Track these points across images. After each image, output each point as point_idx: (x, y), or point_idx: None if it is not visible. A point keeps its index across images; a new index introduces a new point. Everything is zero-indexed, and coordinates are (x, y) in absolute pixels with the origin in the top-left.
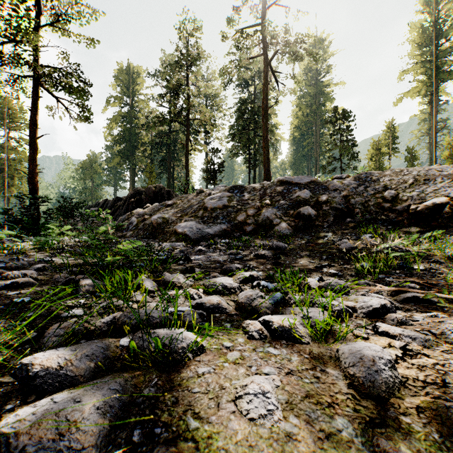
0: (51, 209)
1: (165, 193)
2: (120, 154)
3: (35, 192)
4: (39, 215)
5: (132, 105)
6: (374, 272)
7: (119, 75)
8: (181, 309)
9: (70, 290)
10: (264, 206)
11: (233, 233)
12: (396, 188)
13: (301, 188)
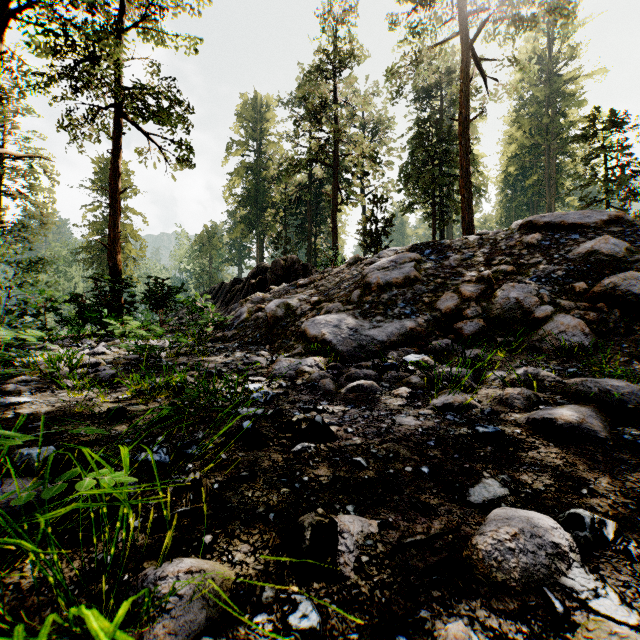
0: (133, 295)
1: (301, 269)
2: (244, 221)
3: (117, 271)
4: (121, 305)
5: (259, 152)
6: None
7: (243, 111)
8: None
9: None
10: (500, 277)
11: (430, 340)
12: None
13: (587, 235)
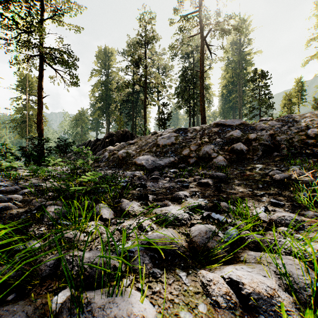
0: (51, 147)
1: (130, 135)
2: (100, 109)
3: (41, 135)
4: (44, 151)
5: (107, 75)
6: (315, 202)
7: (99, 55)
8: (131, 249)
9: (4, 232)
10: (203, 143)
11: (179, 164)
12: (317, 127)
13: (233, 129)
